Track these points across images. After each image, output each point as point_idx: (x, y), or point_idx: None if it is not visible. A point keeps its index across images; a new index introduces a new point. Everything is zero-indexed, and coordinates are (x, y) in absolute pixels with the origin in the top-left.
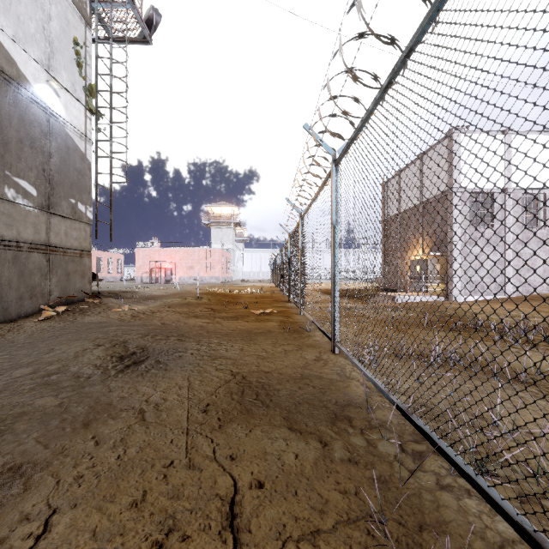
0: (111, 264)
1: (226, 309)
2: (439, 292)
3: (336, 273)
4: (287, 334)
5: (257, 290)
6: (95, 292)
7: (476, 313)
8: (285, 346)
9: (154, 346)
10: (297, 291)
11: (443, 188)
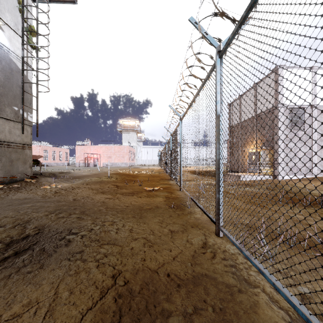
0: (61, 155)
1: (127, 186)
2: (268, 172)
3: (221, 159)
4: (172, 210)
5: (150, 171)
6: (39, 173)
7: (310, 190)
8: (171, 227)
9: (52, 226)
10: (177, 173)
11: (271, 105)
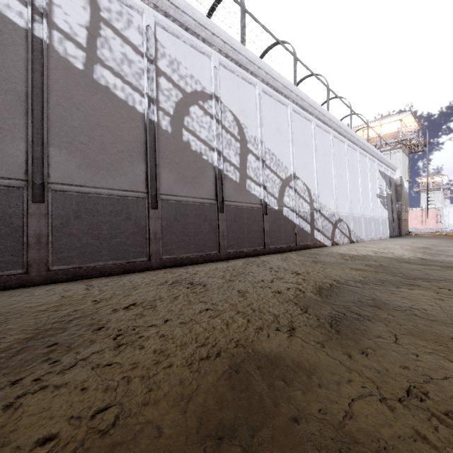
0: None
1: None
2: None
3: None
4: None
5: None
6: None
7: None
8: None
9: None
10: None
11: None
